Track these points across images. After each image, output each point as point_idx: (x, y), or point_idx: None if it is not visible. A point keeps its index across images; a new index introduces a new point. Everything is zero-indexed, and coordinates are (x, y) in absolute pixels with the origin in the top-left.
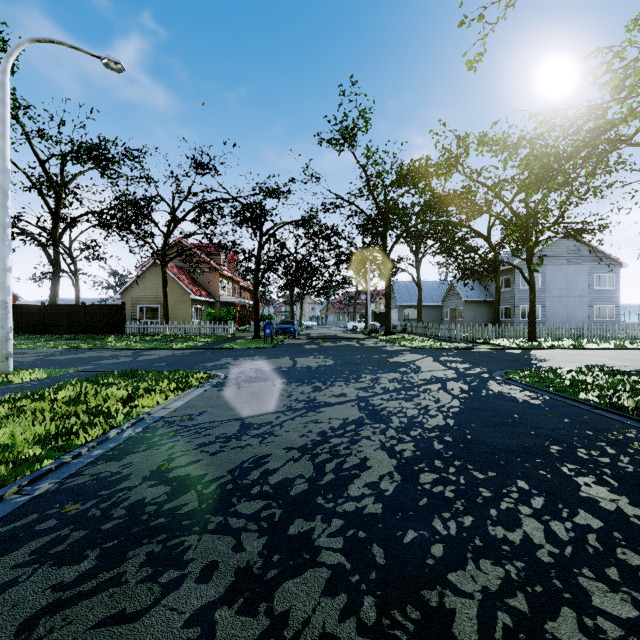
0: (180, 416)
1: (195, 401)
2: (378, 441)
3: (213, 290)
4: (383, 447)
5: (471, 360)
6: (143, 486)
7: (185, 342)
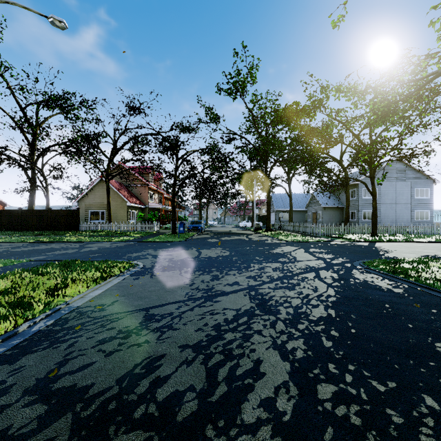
0: (93, 306)
1: (112, 290)
2: (269, 337)
3: (144, 199)
4: (275, 345)
5: (333, 251)
6: (18, 405)
7: (121, 237)
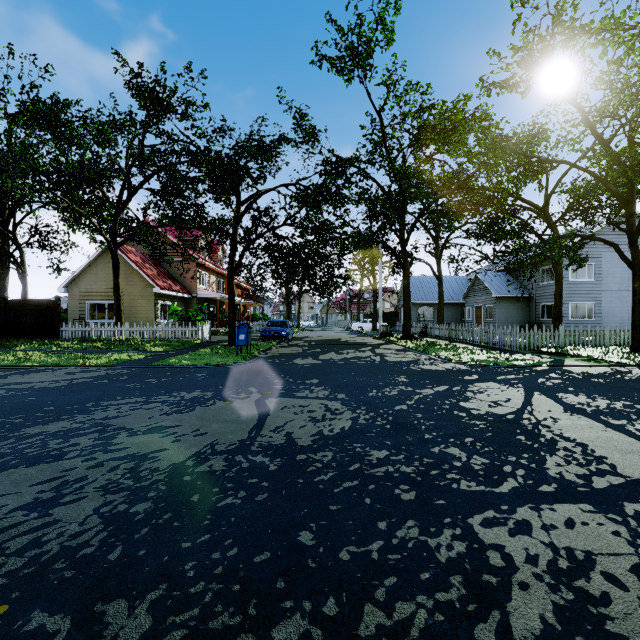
0: None
1: None
2: None
3: (189, 283)
4: None
5: None
6: None
7: (119, 353)
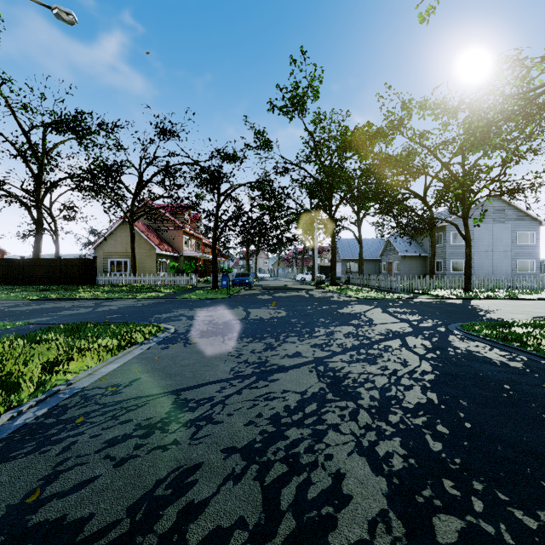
0: (105, 387)
1: (131, 363)
2: (350, 435)
3: (177, 246)
4: (360, 448)
5: (419, 311)
6: None
7: (148, 293)
